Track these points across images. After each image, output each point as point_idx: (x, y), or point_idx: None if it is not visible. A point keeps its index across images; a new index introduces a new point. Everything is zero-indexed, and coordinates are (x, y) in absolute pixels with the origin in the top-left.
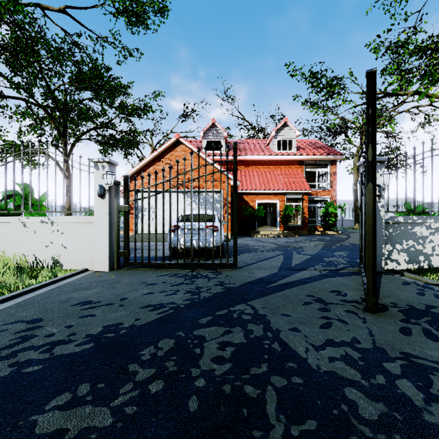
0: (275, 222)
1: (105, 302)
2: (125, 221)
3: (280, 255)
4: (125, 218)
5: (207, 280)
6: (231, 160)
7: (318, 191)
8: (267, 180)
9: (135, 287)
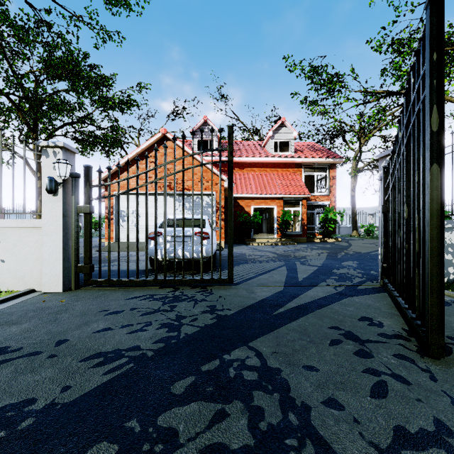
0: (271, 229)
1: (29, 350)
2: (85, 225)
3: (283, 266)
4: (86, 222)
5: (193, 305)
6: (225, 149)
7: (317, 196)
8: (264, 184)
9: (88, 319)
